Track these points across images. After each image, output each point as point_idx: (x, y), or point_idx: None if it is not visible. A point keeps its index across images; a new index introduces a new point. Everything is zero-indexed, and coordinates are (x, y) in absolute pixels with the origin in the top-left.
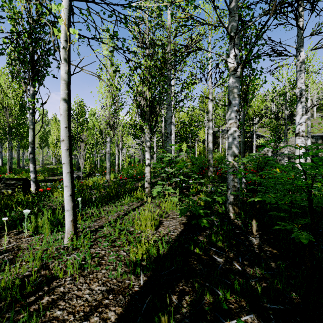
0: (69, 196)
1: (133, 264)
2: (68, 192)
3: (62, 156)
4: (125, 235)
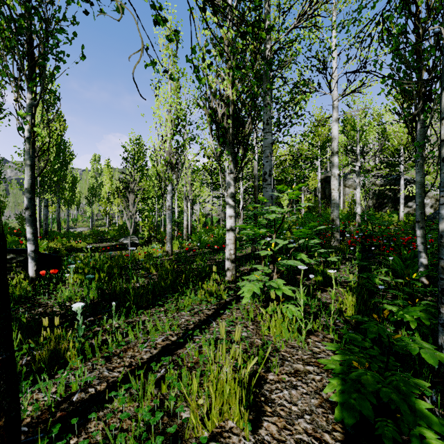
0: None
1: None
2: None
3: None
4: None
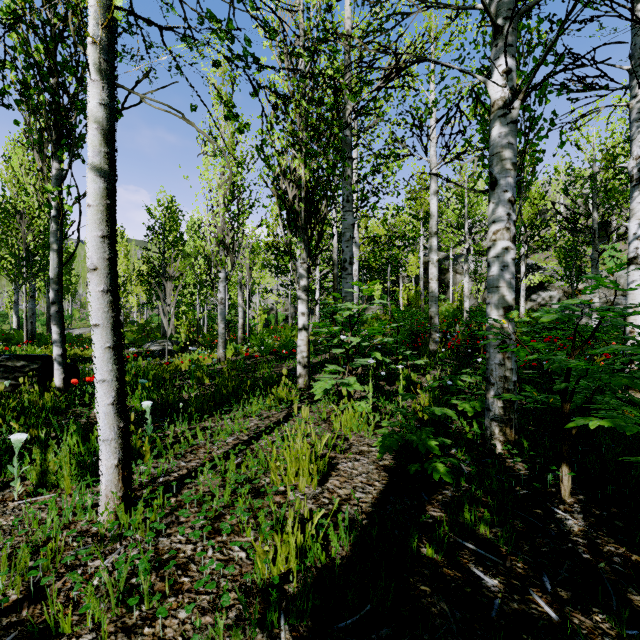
0: (112, 405)
1: (262, 592)
2: (109, 395)
3: (94, 308)
4: (247, 499)
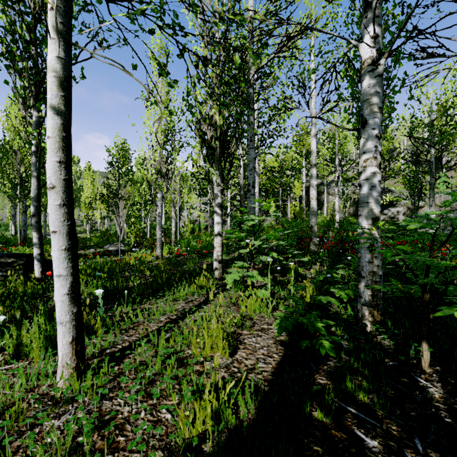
0: (67, 295)
1: (183, 452)
2: (65, 287)
3: (53, 218)
4: (174, 368)
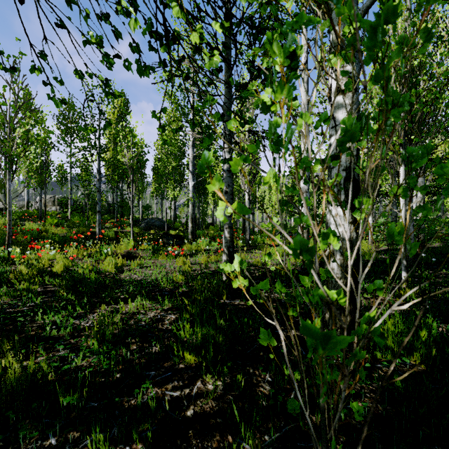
0: None
1: None
2: None
3: None
4: None
